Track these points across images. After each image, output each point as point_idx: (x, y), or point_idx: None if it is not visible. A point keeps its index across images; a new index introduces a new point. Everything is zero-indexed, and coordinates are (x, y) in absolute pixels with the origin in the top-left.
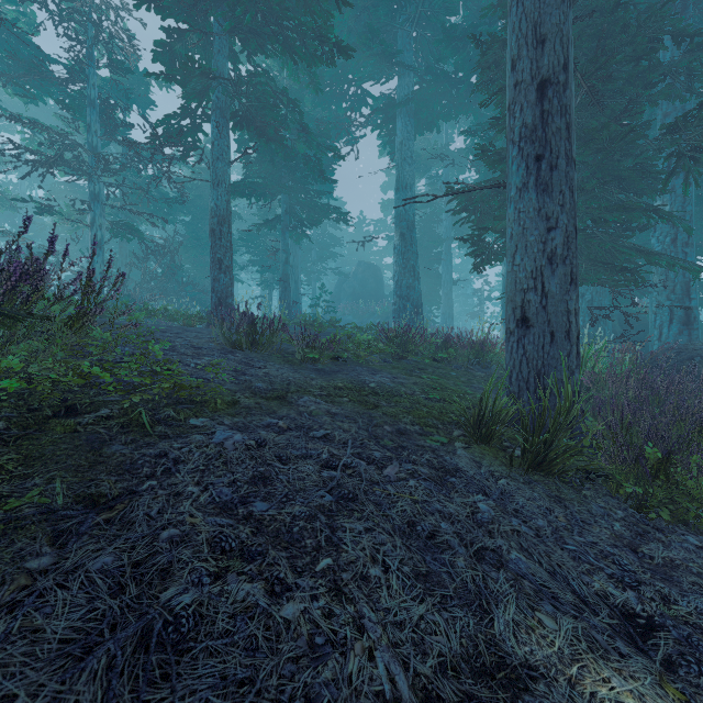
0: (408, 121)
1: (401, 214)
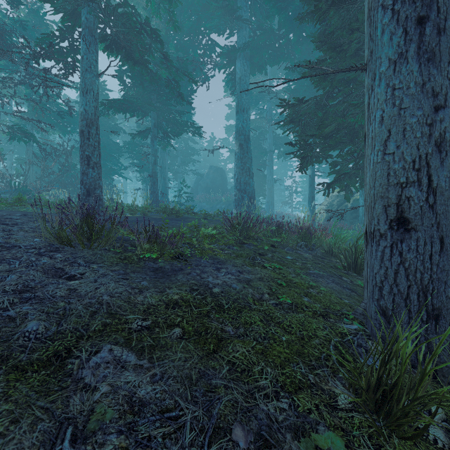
0: (245, 62)
1: (240, 130)
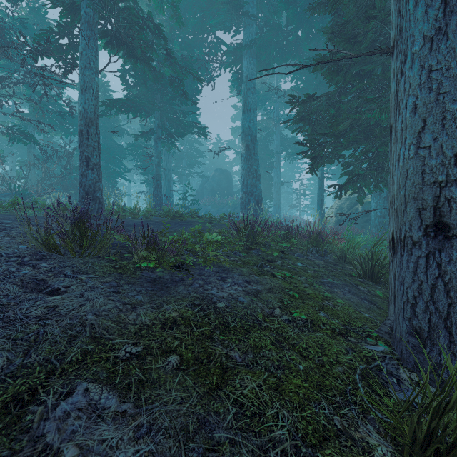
0: (251, 60)
1: (246, 130)
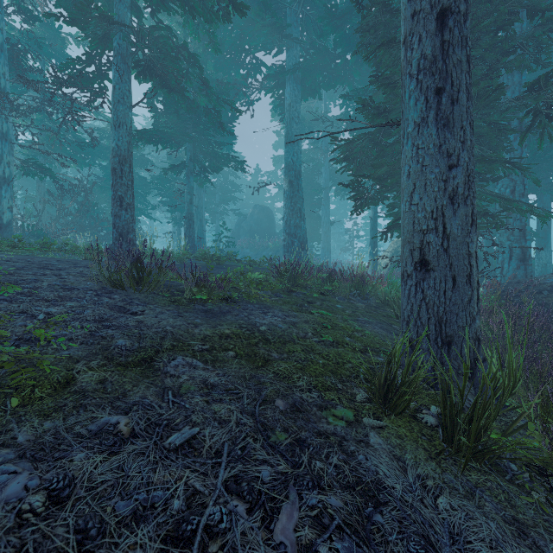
0: (295, 86)
1: (290, 165)
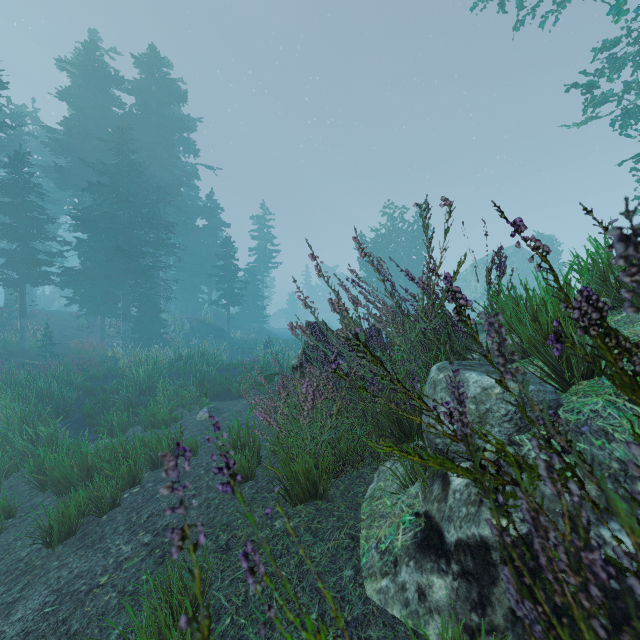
0: None
1: None
